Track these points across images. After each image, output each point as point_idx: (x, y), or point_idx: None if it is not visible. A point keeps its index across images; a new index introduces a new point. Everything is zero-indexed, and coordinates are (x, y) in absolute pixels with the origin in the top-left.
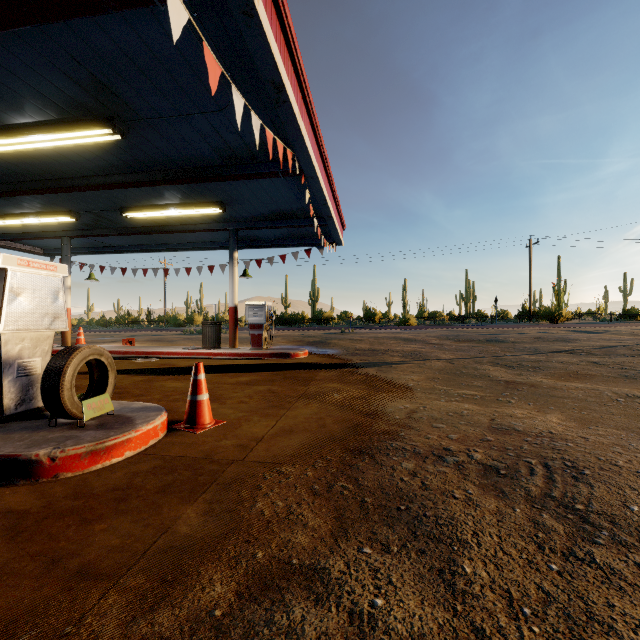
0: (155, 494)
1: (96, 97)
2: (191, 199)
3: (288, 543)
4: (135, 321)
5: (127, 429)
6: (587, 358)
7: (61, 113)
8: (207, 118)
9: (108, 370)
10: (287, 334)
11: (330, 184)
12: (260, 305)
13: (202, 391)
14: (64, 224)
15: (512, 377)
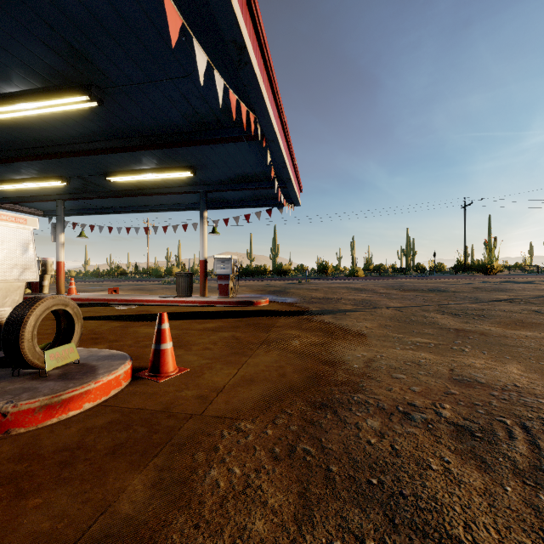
0: (104, 457)
1: (72, 65)
2: (165, 164)
3: (244, 531)
4: (123, 273)
5: (87, 380)
6: (527, 307)
7: (43, 82)
8: (175, 84)
9: (74, 320)
10: (251, 284)
11: (289, 149)
12: (227, 258)
13: (166, 340)
14: (57, 188)
15: (460, 325)
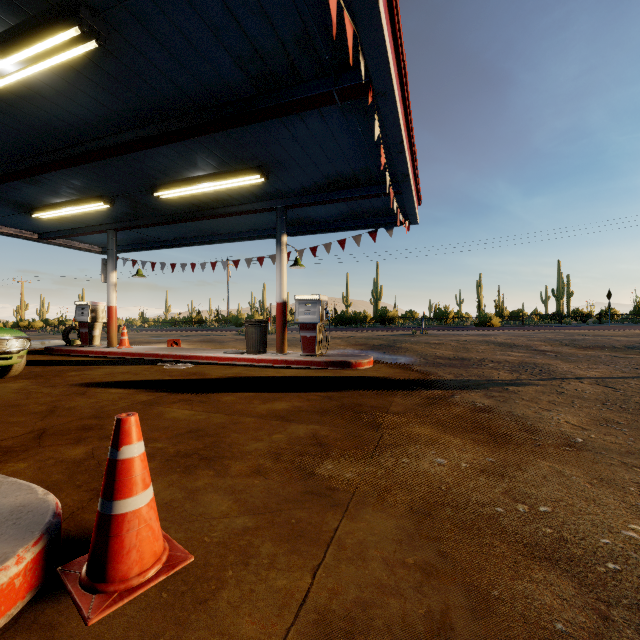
0: None
1: None
2: (225, 165)
3: None
4: (200, 321)
5: None
6: None
7: (12, 11)
8: None
9: None
10: (347, 335)
11: (407, 124)
12: (313, 300)
13: (128, 489)
14: (105, 215)
15: None
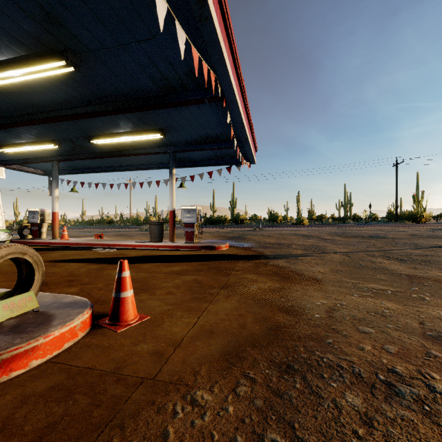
0: None
1: (48, 30)
2: (139, 127)
3: None
4: (110, 221)
5: (37, 334)
6: None
7: (25, 49)
8: (142, 47)
9: (34, 268)
10: (213, 231)
11: (246, 111)
12: (192, 209)
13: (126, 288)
14: (52, 151)
15: (410, 271)
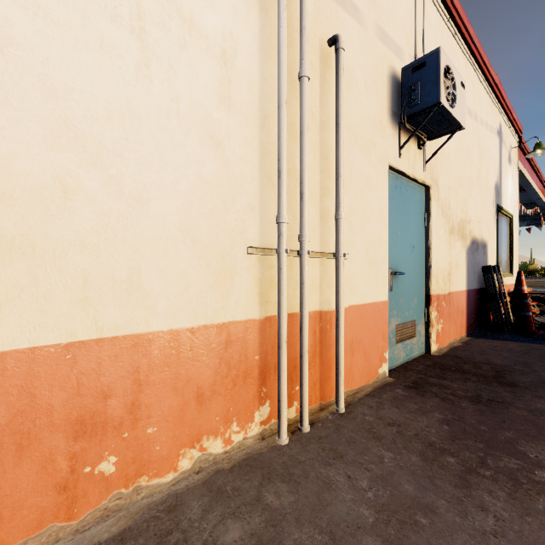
0: None
1: None
2: None
3: None
4: None
5: None
6: None
7: None
8: None
9: None
10: None
11: None
12: None
13: None
14: None
15: None
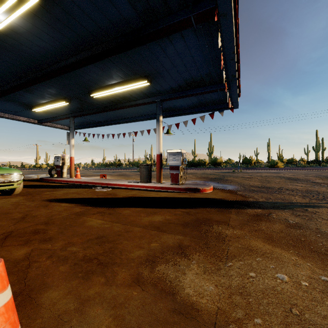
0: None
1: None
2: (127, 76)
3: None
4: (119, 164)
5: None
6: None
7: None
8: None
9: None
10: (196, 172)
11: (236, 42)
12: (177, 152)
13: None
14: (68, 109)
15: None
